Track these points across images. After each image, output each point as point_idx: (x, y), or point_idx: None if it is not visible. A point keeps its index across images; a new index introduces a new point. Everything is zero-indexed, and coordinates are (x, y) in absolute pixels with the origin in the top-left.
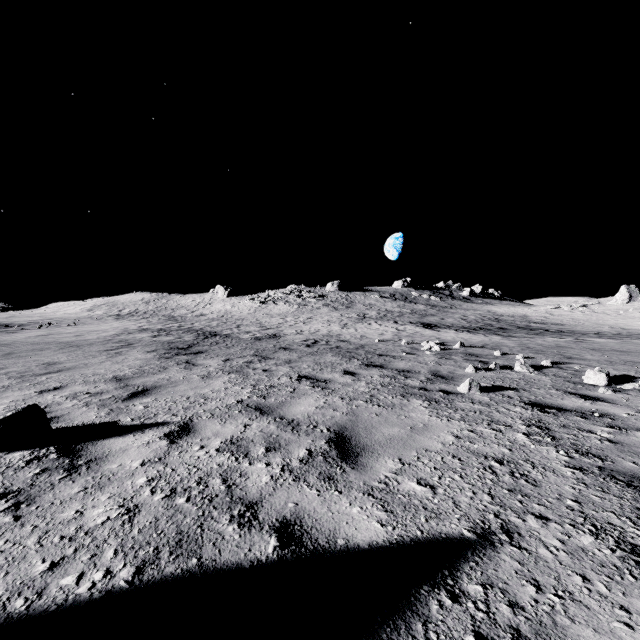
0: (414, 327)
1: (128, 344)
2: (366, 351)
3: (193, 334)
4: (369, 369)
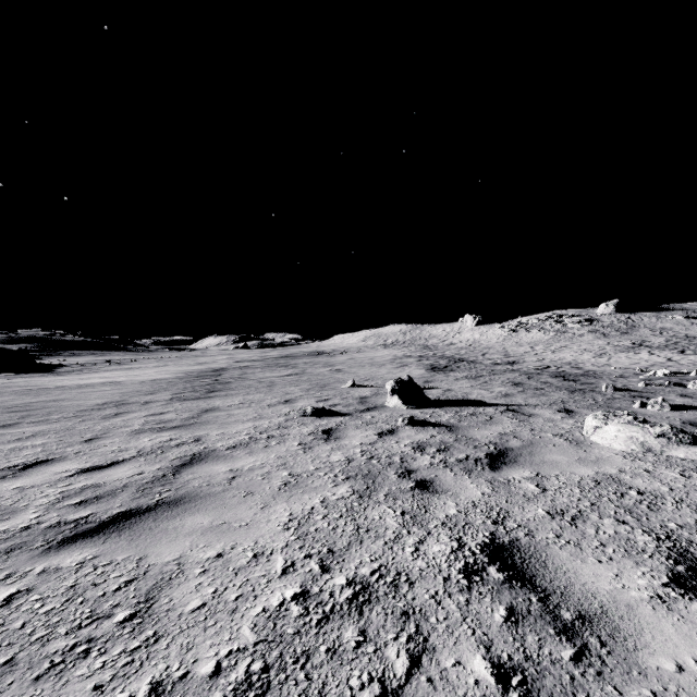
0: None
1: (405, 365)
2: (582, 374)
3: (445, 360)
4: (562, 381)
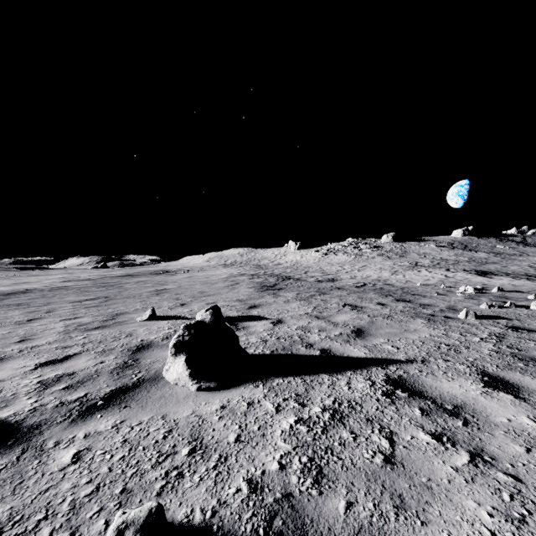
0: (465, 274)
1: (237, 283)
2: (403, 292)
3: (274, 277)
4: (397, 302)
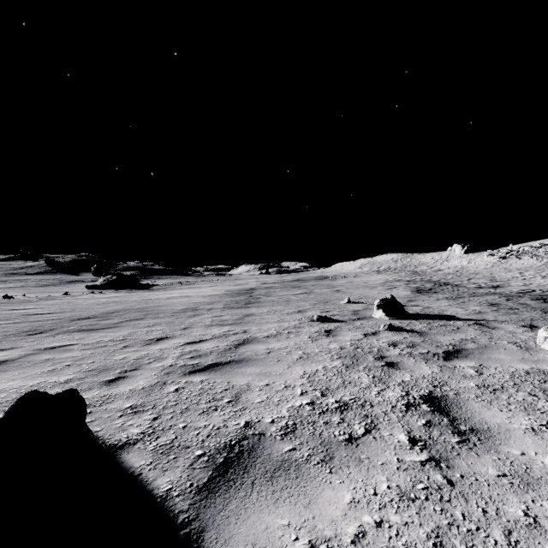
0: None
1: (394, 287)
2: None
3: (431, 283)
4: (540, 303)
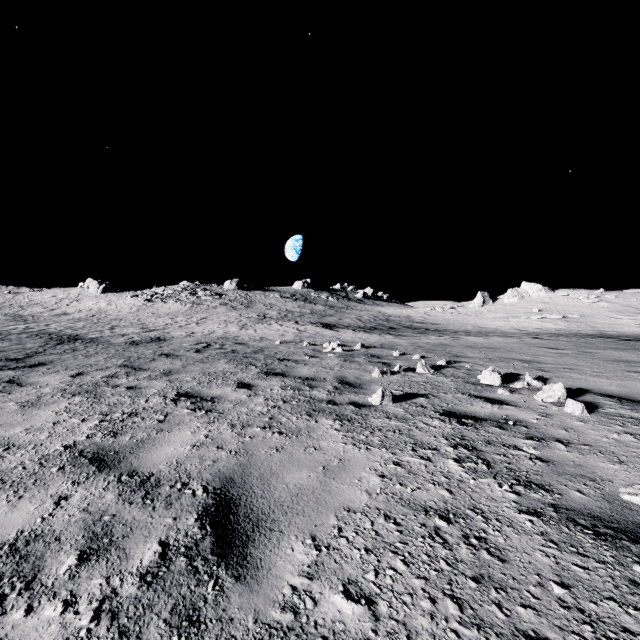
0: (315, 327)
1: None
2: (266, 355)
3: (42, 338)
4: (269, 379)
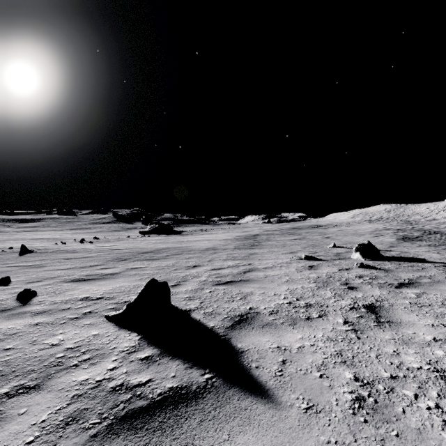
0: None
1: (381, 235)
2: None
3: (420, 232)
4: None
